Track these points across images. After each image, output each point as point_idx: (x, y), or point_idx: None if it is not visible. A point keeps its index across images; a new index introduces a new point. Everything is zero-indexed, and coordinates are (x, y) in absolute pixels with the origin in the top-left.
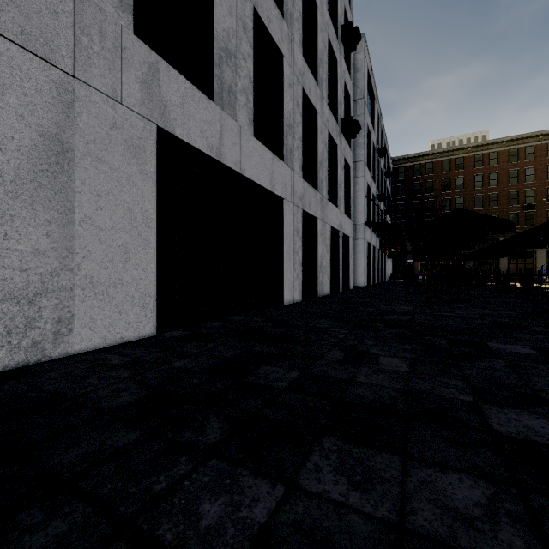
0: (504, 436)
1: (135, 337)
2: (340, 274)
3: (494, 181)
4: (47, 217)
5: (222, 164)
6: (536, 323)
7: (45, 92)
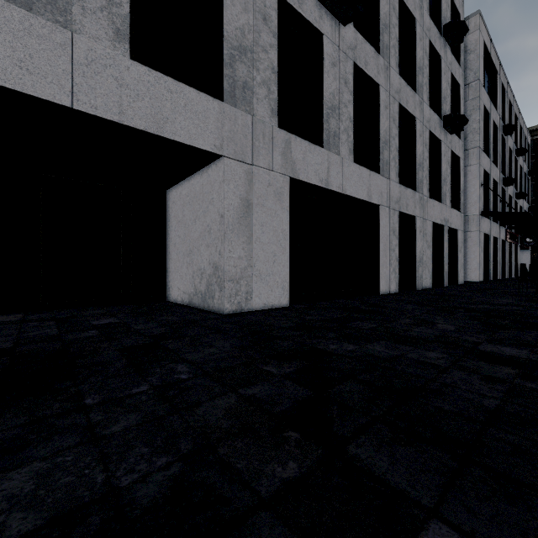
0: (479, 350)
1: (278, 306)
2: (444, 269)
3: None
4: (243, 240)
5: (329, 189)
6: None
7: (242, 177)
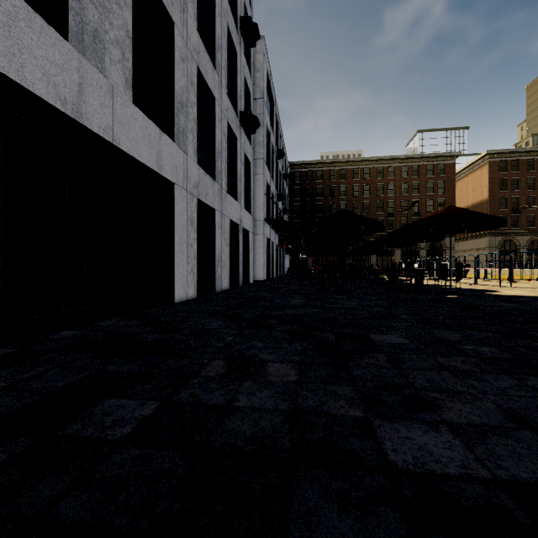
0: (402, 471)
1: None
2: (240, 269)
3: (367, 192)
4: None
5: (83, 126)
6: (402, 311)
7: None
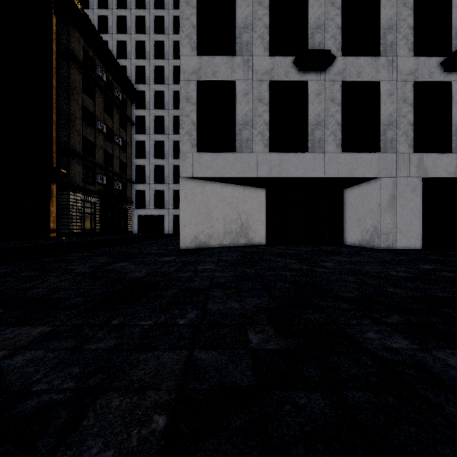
0: None
1: (413, 248)
2: None
3: None
4: (390, 215)
5: None
6: None
7: (390, 185)
